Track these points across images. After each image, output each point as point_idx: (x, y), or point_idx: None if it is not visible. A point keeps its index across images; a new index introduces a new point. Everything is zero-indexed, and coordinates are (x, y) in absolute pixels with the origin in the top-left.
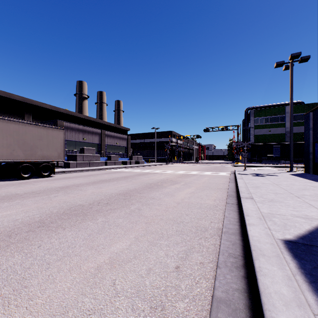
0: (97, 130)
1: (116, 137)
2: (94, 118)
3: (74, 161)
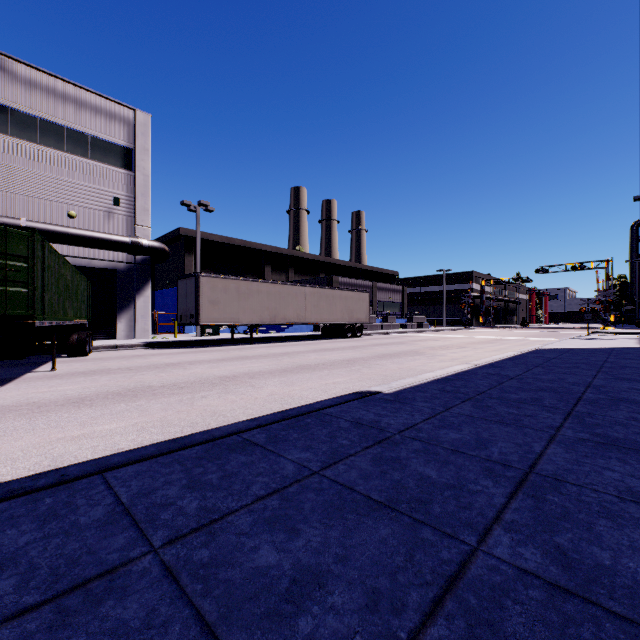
0: (367, 283)
1: (388, 290)
2: (353, 263)
3: None
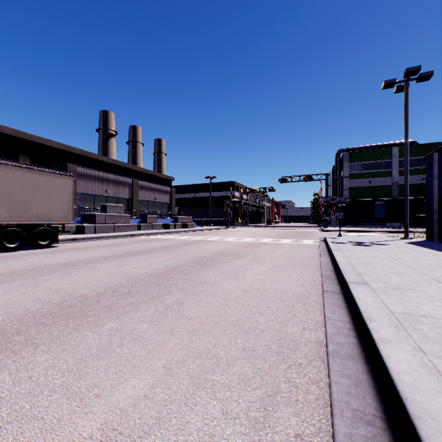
0: (126, 179)
1: (154, 190)
2: (122, 162)
3: (91, 223)
